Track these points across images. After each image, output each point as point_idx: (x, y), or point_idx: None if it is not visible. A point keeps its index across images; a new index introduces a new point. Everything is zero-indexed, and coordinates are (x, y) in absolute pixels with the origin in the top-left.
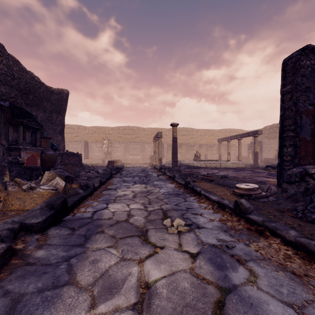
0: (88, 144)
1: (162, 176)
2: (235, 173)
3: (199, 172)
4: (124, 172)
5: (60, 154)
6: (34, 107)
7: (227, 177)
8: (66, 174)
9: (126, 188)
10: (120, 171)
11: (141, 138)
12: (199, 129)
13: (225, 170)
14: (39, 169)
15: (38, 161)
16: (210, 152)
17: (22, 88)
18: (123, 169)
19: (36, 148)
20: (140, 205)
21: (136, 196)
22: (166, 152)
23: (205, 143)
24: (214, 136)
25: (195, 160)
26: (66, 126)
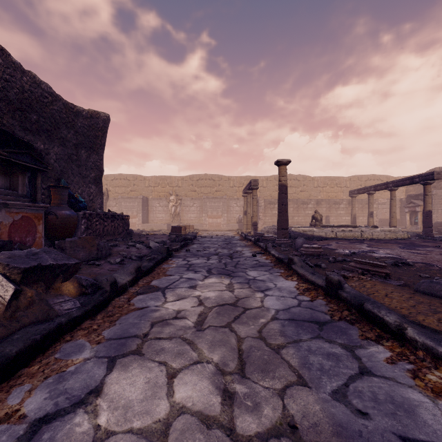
0: (149, 202)
1: (261, 257)
2: (410, 252)
3: (332, 249)
4: (194, 246)
5: (86, 215)
6: (42, 135)
7: (409, 264)
8: (34, 262)
9: (188, 289)
10: (189, 244)
11: (224, 191)
12: (315, 177)
13: (380, 244)
14: (3, 245)
15: (39, 228)
16: (335, 212)
17: (14, 99)
18: (195, 240)
19: (32, 204)
20: (208, 384)
21: (204, 319)
22: (262, 212)
23: (325, 198)
24: (341, 187)
25: (312, 225)
26: (119, 177)
